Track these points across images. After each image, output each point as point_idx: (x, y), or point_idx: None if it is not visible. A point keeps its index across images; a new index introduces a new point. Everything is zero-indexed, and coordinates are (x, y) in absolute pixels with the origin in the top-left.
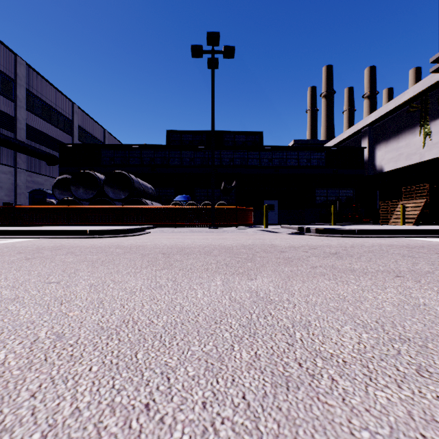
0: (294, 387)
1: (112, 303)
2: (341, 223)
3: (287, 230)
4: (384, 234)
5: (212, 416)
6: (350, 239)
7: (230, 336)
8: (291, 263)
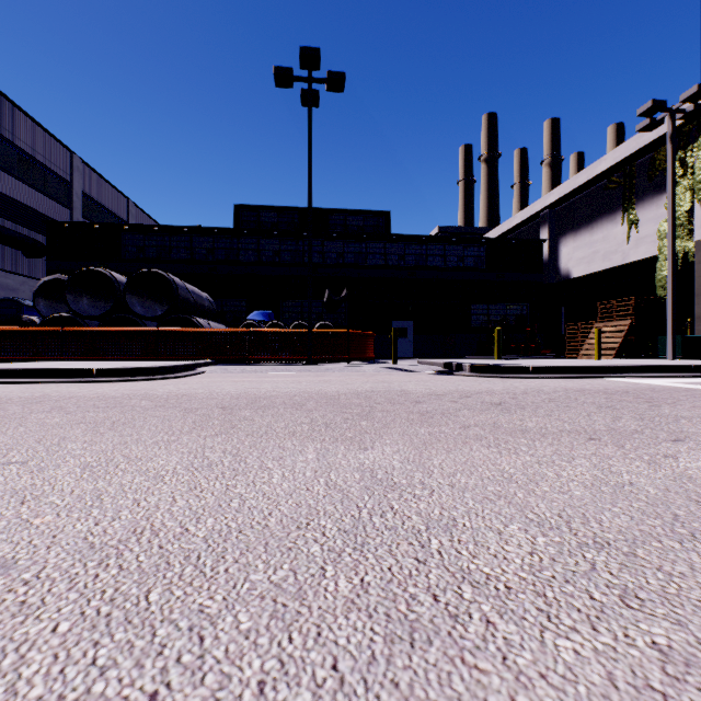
0: (423, 641)
1: (119, 498)
2: (509, 357)
3: (427, 367)
4: (572, 374)
5: None
6: (521, 380)
7: (321, 551)
8: (430, 421)
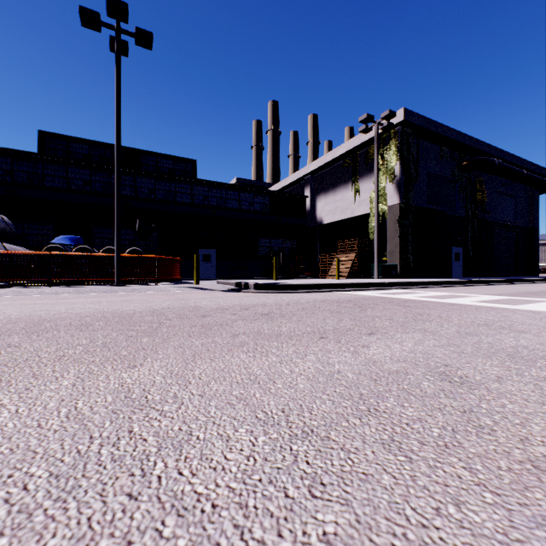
0: None
1: None
2: (284, 278)
3: (222, 286)
4: (321, 289)
5: None
6: (288, 295)
7: (6, 515)
8: (208, 333)
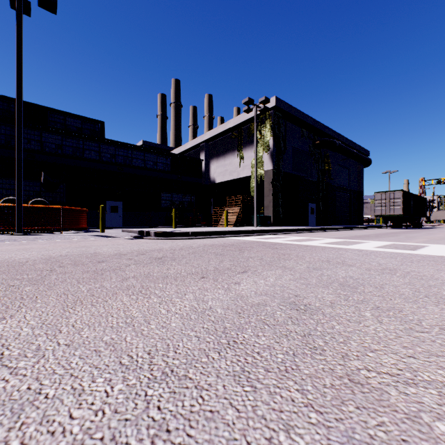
0: None
1: None
2: (183, 226)
3: (126, 234)
4: (211, 235)
5: None
6: (184, 241)
7: None
8: (98, 278)
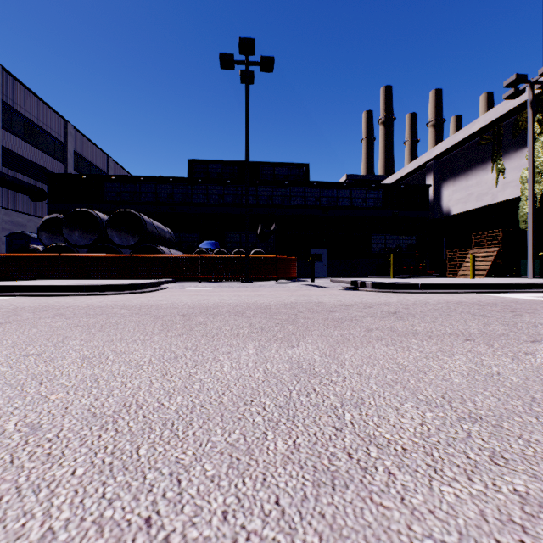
0: (342, 486)
1: (111, 381)
2: (402, 276)
3: (337, 284)
4: (452, 289)
5: (234, 531)
6: (412, 295)
7: (263, 421)
8: (341, 326)
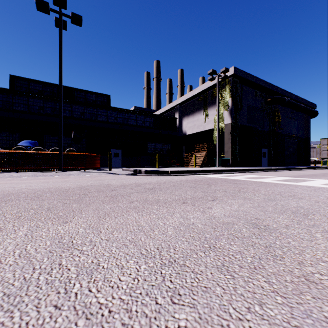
0: None
1: None
2: (163, 167)
3: (125, 172)
4: (185, 173)
5: None
6: (165, 177)
7: None
8: (114, 200)
